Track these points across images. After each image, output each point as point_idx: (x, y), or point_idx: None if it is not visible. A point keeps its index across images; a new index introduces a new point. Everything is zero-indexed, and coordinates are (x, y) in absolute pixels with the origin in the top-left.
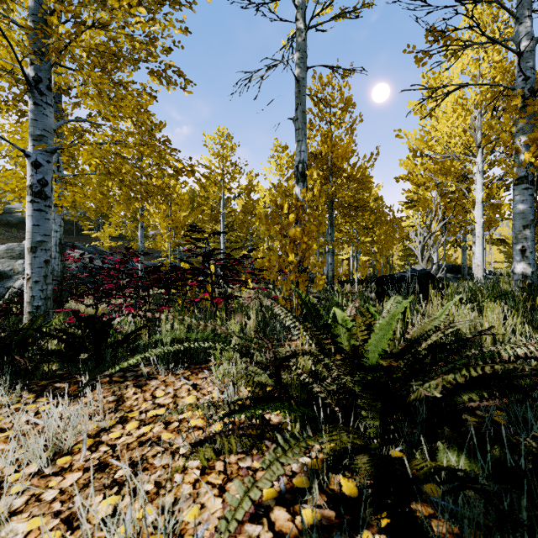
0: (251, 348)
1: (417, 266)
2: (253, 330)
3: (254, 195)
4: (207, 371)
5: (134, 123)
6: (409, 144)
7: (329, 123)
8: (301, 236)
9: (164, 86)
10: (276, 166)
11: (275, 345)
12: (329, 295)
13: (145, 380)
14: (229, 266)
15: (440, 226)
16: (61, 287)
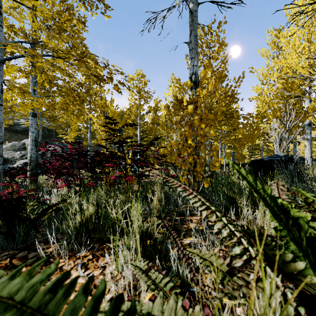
0: (155, 234)
1: (279, 152)
2: (157, 215)
3: (158, 113)
4: (107, 258)
5: (71, 47)
6: (259, 76)
7: (209, 58)
8: (199, 124)
9: (89, 12)
10: (173, 92)
11: (179, 225)
12: (216, 174)
13: (42, 265)
14: (138, 151)
15: (293, 124)
16: (36, 168)
